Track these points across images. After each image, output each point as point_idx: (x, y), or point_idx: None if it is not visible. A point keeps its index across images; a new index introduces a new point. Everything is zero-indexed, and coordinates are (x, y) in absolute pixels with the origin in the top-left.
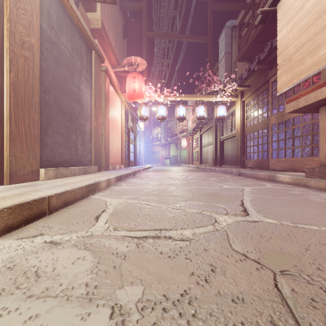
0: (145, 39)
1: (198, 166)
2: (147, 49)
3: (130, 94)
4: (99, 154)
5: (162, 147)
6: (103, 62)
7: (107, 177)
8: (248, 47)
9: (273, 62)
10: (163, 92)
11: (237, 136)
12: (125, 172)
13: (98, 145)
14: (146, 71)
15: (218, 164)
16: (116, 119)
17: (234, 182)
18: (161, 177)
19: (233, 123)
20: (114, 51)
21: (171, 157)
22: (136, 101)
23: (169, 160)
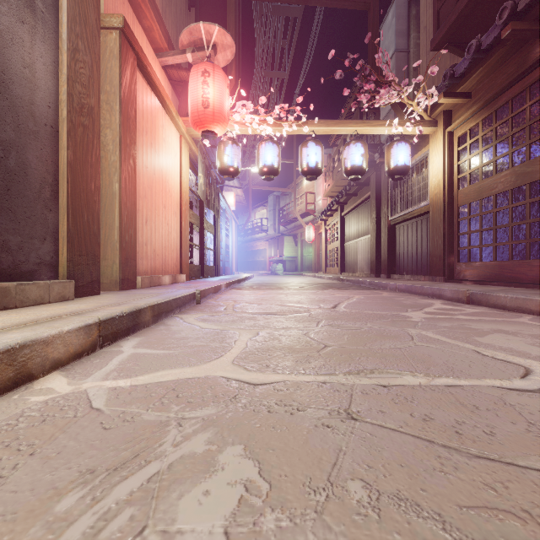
0: (233, 2)
1: (341, 277)
2: (239, 29)
3: (196, 113)
4: (90, 244)
5: (269, 242)
6: None
7: (6, 340)
8: (464, 7)
9: None
10: (271, 113)
11: (433, 212)
12: (163, 297)
13: (85, 220)
14: (237, 76)
15: (383, 273)
16: (164, 169)
17: (510, 333)
18: (267, 306)
19: (422, 184)
20: (162, 17)
21: (285, 260)
22: (210, 130)
23: (282, 265)
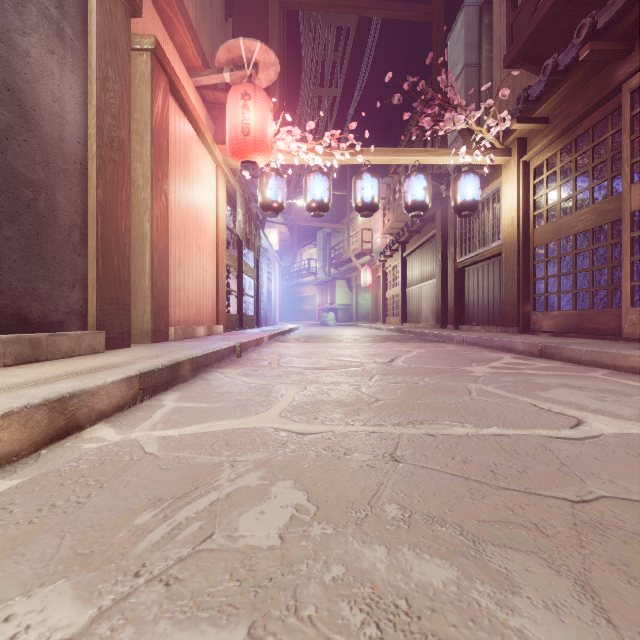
0: (276, 12)
1: (401, 328)
2: (284, 43)
3: (234, 142)
4: (120, 291)
5: (318, 287)
6: (139, 13)
7: (57, 389)
8: (541, 20)
9: (637, 31)
10: (321, 140)
11: (506, 254)
12: (201, 349)
13: (115, 265)
14: (281, 96)
15: (450, 324)
16: (198, 205)
17: (576, 388)
18: (315, 360)
19: (494, 221)
20: (196, 31)
21: (338, 308)
22: (251, 160)
23: (333, 314)
